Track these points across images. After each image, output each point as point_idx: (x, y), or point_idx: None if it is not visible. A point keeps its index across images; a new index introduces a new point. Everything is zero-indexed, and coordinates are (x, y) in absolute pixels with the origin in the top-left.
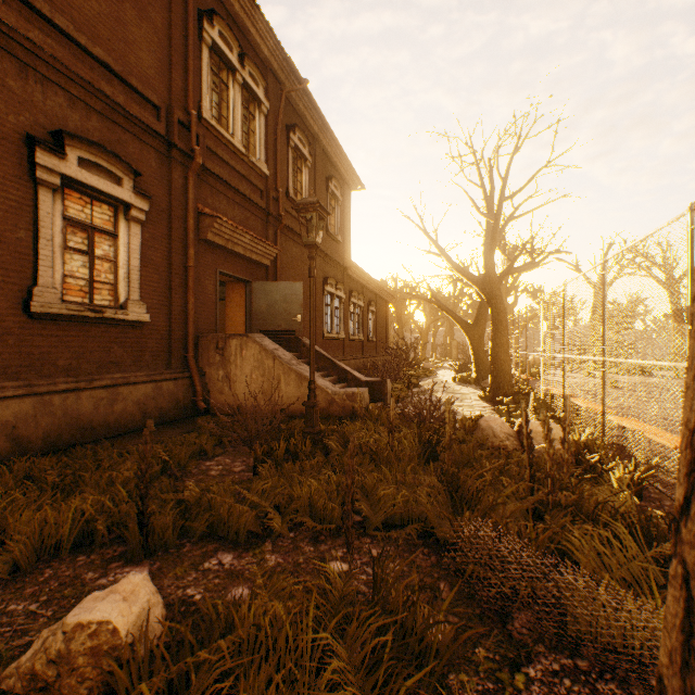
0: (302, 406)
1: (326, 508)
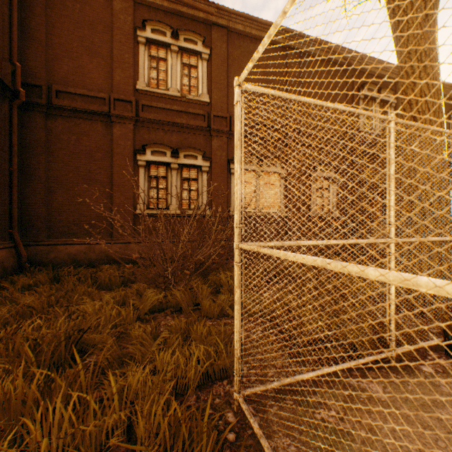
0: None
1: None
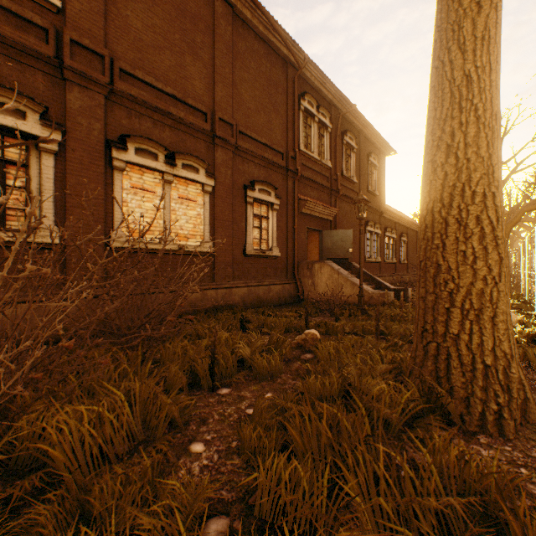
0: (354, 300)
1: (369, 330)
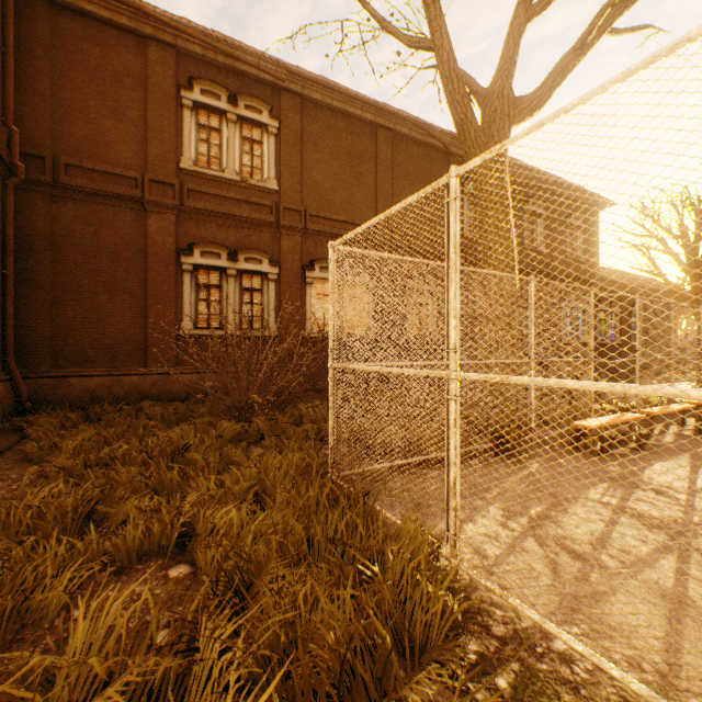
0: None
1: None
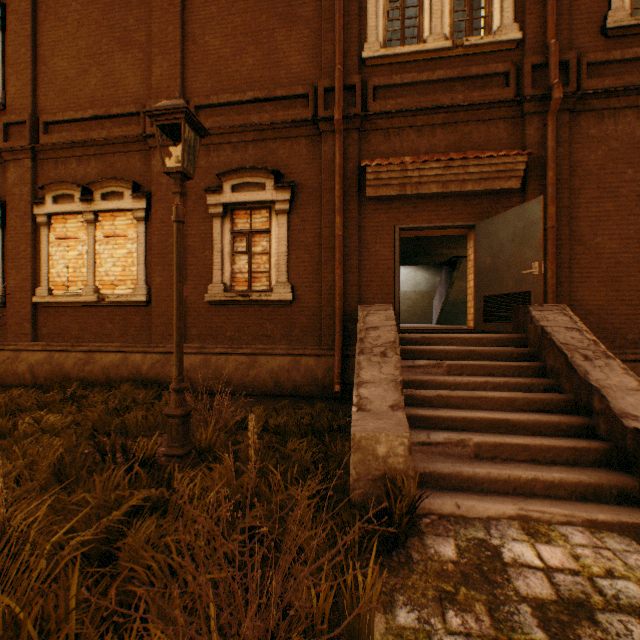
0: None
1: None
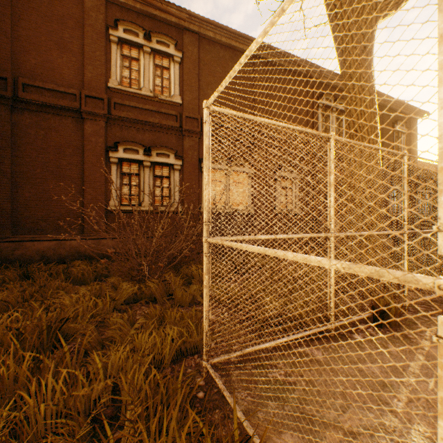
0: None
1: None
